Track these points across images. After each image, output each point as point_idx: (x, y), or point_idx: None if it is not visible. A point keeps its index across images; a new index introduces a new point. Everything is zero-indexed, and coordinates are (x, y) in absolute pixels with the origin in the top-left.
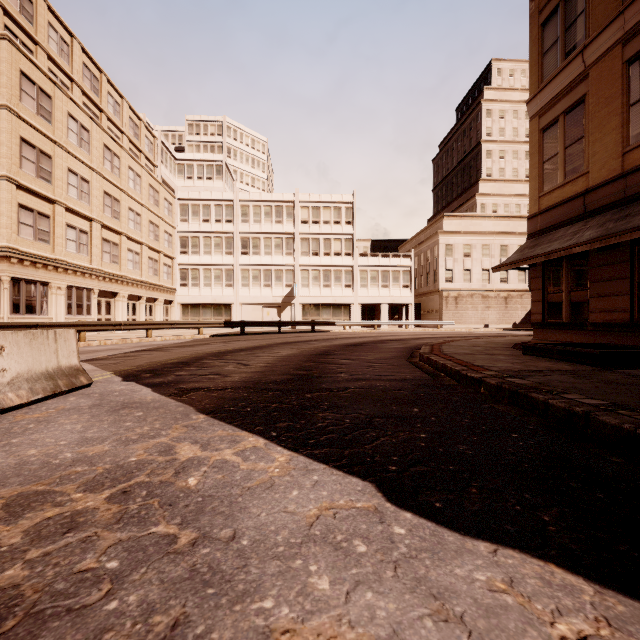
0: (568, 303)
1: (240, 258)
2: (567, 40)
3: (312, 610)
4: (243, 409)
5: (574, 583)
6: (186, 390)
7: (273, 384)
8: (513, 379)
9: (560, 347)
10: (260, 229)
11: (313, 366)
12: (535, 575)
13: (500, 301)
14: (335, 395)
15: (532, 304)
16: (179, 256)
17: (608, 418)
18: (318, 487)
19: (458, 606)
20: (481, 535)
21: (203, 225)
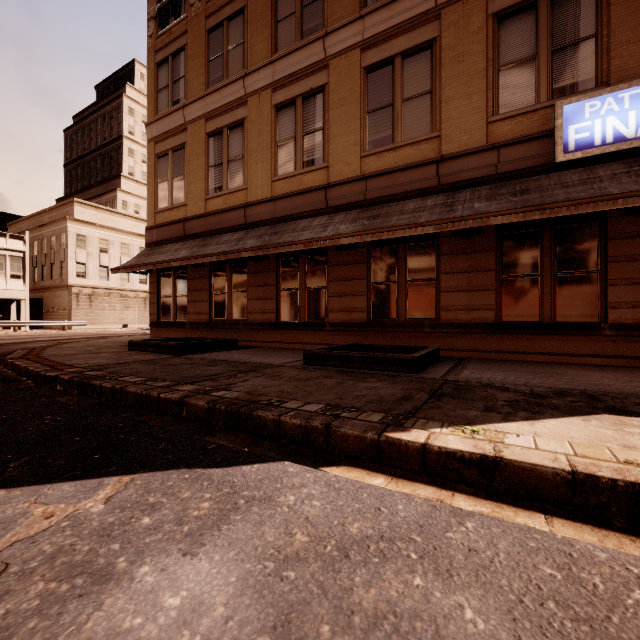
0: (175, 306)
1: None
2: (174, 91)
3: None
4: None
5: None
6: None
7: None
8: (91, 372)
9: (155, 342)
10: None
11: None
12: None
13: (140, 301)
14: None
15: (150, 306)
16: None
17: (132, 388)
18: None
19: None
20: None
21: None
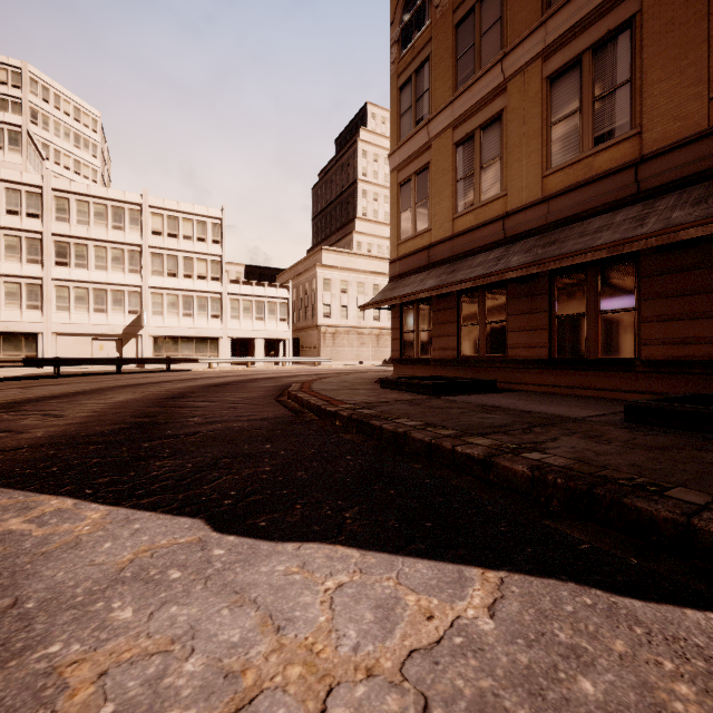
0: (418, 341)
1: (54, 270)
2: (417, 110)
3: (108, 638)
4: (46, 470)
5: (349, 553)
6: None
7: (98, 436)
8: (363, 410)
9: (407, 380)
10: (88, 233)
11: (159, 411)
12: (324, 556)
13: (373, 338)
14: (181, 441)
15: (393, 342)
16: None
17: (417, 434)
18: (138, 534)
19: (255, 593)
20: (292, 538)
21: None
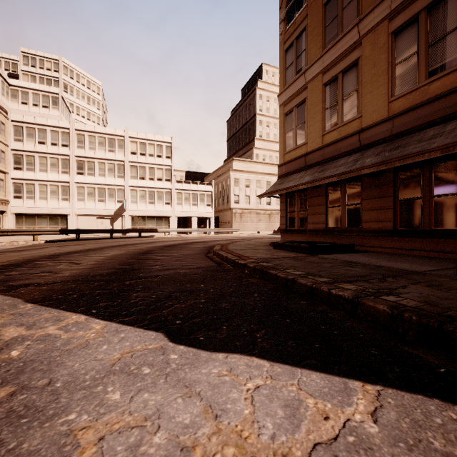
0: (298, 218)
1: (76, 177)
2: (297, 64)
3: (105, 412)
4: (70, 296)
5: (262, 363)
6: (15, 286)
7: (99, 276)
8: (263, 263)
9: (291, 244)
10: (95, 155)
11: (135, 262)
12: (244, 364)
13: (266, 216)
14: (148, 281)
15: (280, 218)
16: (12, 171)
17: (302, 280)
18: (123, 341)
19: (199, 388)
20: (222, 350)
21: (39, 146)
